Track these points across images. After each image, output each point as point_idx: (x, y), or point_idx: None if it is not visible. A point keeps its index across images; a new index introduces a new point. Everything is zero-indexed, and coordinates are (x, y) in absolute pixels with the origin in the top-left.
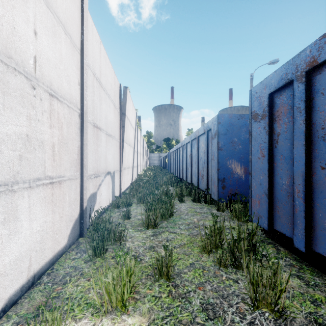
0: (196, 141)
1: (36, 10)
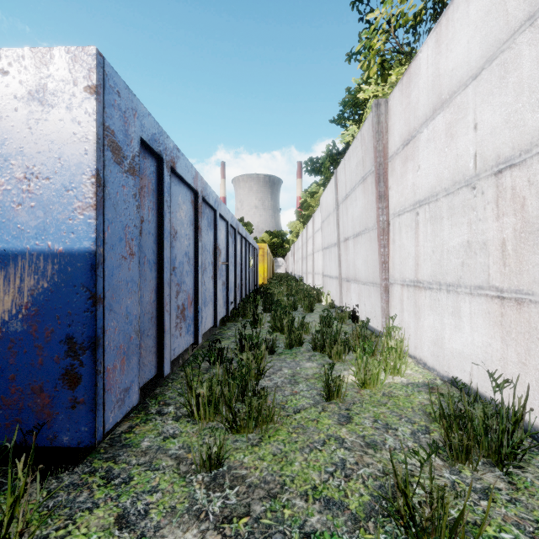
0: None
1: (477, 99)
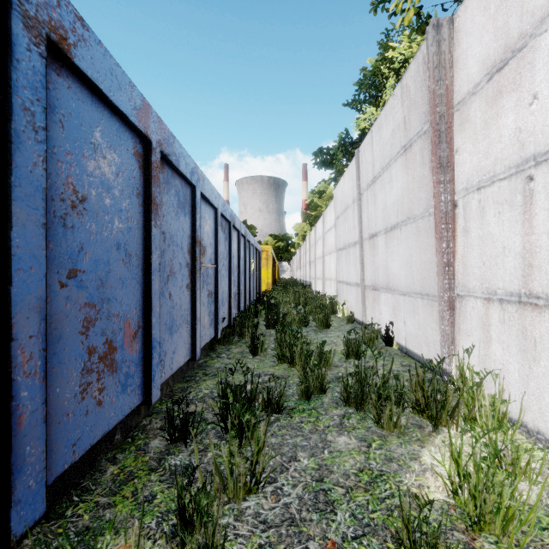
0: None
1: None
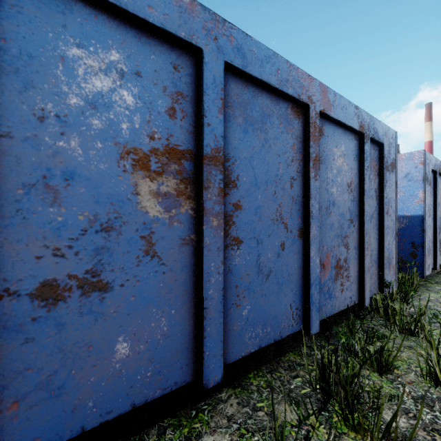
0: (292, 116)
1: None
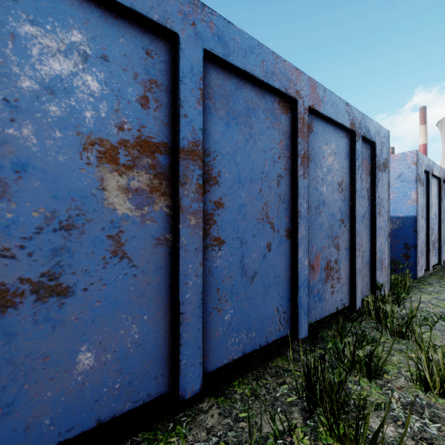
0: (279, 110)
1: None
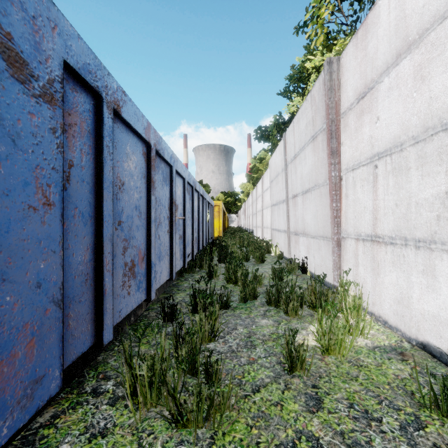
0: None
1: None
